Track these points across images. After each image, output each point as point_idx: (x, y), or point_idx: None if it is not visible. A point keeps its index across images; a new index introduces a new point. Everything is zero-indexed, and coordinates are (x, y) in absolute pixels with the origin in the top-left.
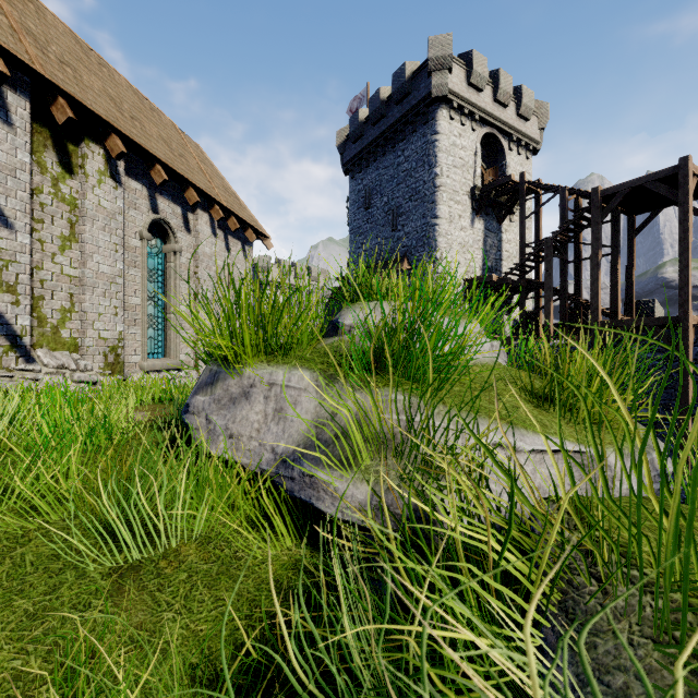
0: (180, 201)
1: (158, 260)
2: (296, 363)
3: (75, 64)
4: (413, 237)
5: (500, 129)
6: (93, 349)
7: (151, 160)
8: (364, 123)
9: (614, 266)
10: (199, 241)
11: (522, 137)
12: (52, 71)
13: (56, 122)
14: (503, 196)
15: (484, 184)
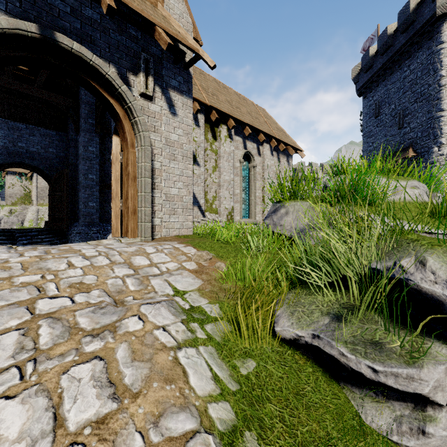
0: (256, 141)
1: (246, 171)
2: (304, 201)
3: (216, 93)
4: (418, 130)
5: None
6: (223, 213)
7: (244, 125)
8: (374, 56)
9: None
10: (264, 159)
11: None
12: (210, 100)
13: (211, 120)
14: None
15: None
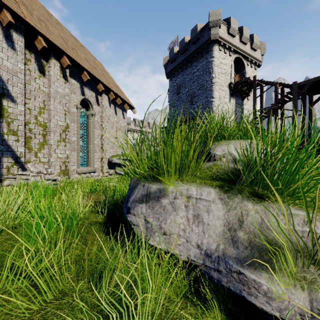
0: (94, 90)
1: (84, 118)
2: (200, 182)
3: (45, 21)
4: (201, 107)
5: (242, 55)
6: (54, 163)
7: (81, 69)
8: (177, 54)
9: (303, 120)
10: (103, 109)
11: (253, 59)
12: (35, 23)
13: (36, 49)
14: (244, 87)
15: (236, 82)
